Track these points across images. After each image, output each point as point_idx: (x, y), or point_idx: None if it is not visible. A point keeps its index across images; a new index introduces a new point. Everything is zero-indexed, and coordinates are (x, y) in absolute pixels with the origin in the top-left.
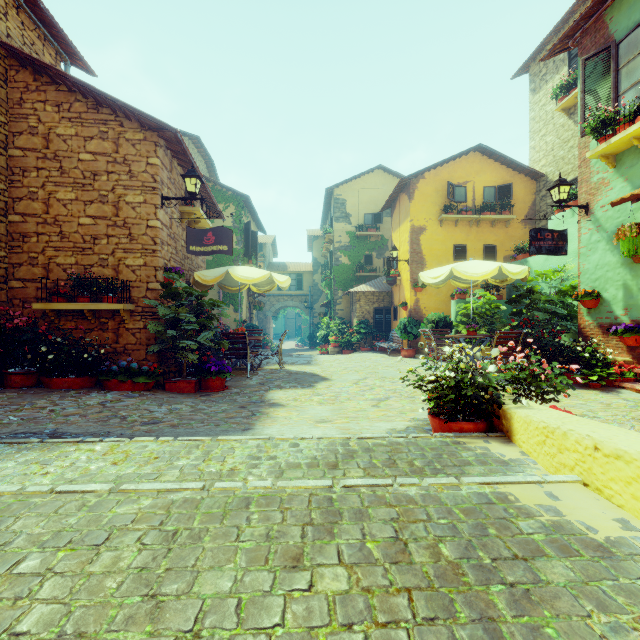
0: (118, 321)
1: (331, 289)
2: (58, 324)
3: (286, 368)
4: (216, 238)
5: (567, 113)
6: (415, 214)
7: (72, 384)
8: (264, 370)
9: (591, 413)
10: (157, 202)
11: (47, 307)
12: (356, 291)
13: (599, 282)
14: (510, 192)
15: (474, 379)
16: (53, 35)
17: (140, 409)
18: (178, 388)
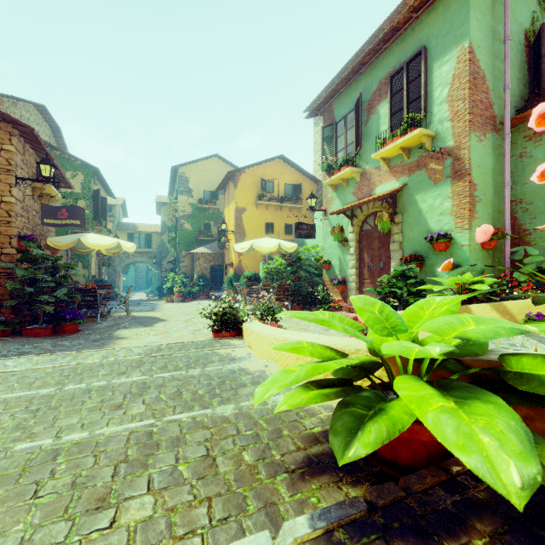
0: None
1: (176, 249)
2: None
3: (132, 314)
4: (69, 214)
5: None
6: (239, 198)
7: None
8: (113, 317)
9: (307, 327)
10: (12, 182)
11: None
12: (196, 252)
13: (330, 255)
14: (301, 190)
15: (231, 311)
16: None
17: (6, 348)
18: (35, 333)
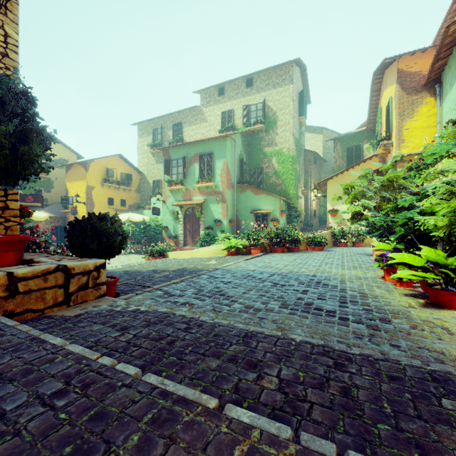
0: None
1: None
2: None
3: None
4: (34, 199)
5: (152, 154)
6: (89, 179)
7: None
8: None
9: None
10: None
11: None
12: None
13: (168, 224)
14: (132, 178)
15: (162, 249)
16: None
17: None
18: None
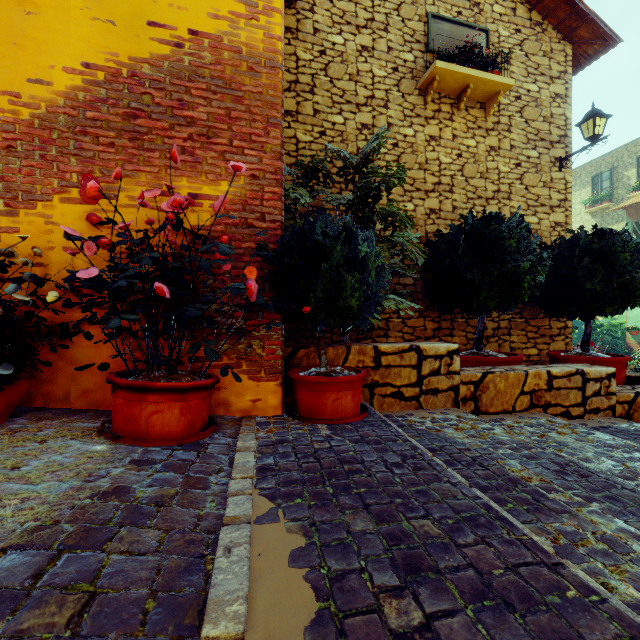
0: None
1: None
2: None
3: None
4: None
5: (591, 215)
6: None
7: None
8: None
9: None
10: None
11: None
12: None
13: (638, 323)
14: None
15: None
16: None
17: None
18: None
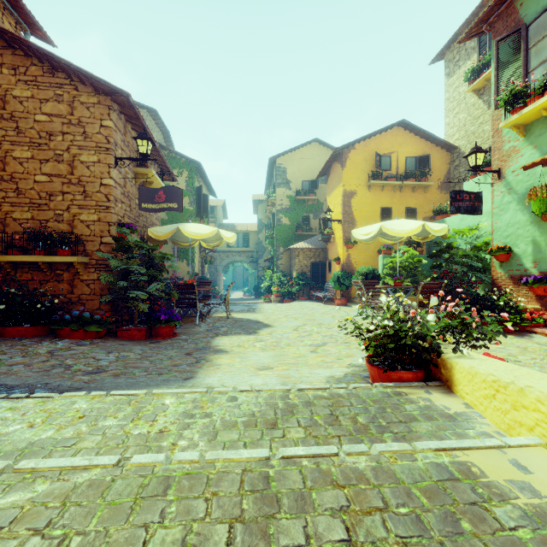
0: (73, 273)
1: (274, 246)
2: (14, 276)
3: (232, 316)
4: (167, 196)
5: (477, 94)
6: (347, 180)
7: (25, 333)
8: (212, 318)
9: (512, 357)
10: (110, 162)
11: (2, 259)
12: (295, 247)
13: (510, 238)
14: (428, 162)
15: (413, 328)
16: (12, 5)
17: (87, 357)
18: (129, 335)
